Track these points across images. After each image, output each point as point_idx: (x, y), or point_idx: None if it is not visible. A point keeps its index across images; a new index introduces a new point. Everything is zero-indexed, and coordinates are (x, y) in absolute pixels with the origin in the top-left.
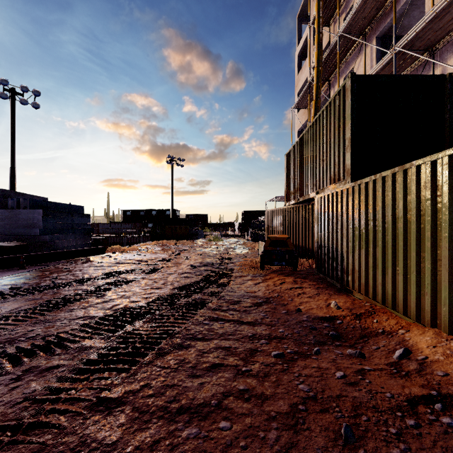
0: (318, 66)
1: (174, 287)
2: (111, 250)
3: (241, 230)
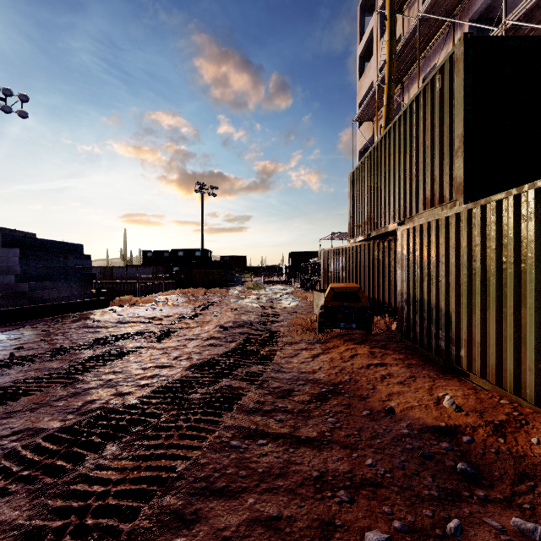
0: (390, 61)
1: (191, 364)
2: (118, 302)
3: (288, 275)
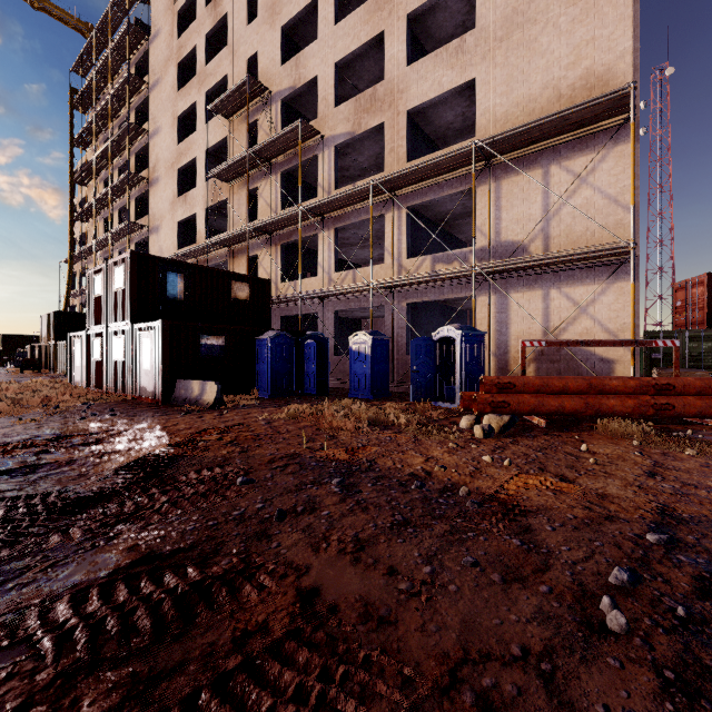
0: (70, 260)
1: None
2: None
3: (2, 359)
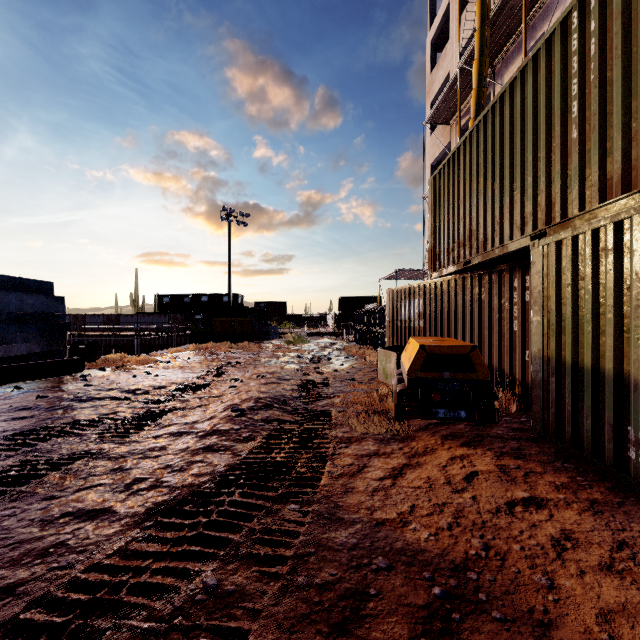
0: (482, 27)
1: (152, 506)
2: (102, 363)
3: (339, 325)
